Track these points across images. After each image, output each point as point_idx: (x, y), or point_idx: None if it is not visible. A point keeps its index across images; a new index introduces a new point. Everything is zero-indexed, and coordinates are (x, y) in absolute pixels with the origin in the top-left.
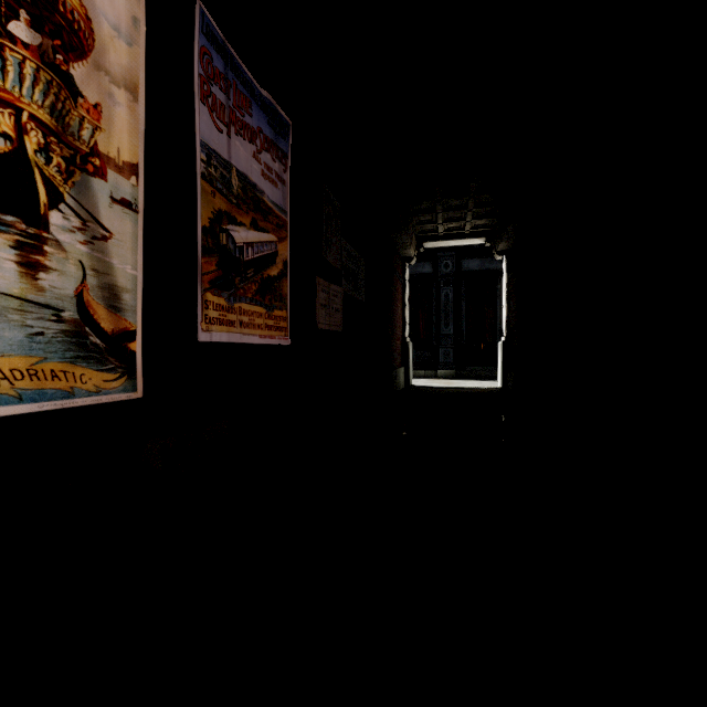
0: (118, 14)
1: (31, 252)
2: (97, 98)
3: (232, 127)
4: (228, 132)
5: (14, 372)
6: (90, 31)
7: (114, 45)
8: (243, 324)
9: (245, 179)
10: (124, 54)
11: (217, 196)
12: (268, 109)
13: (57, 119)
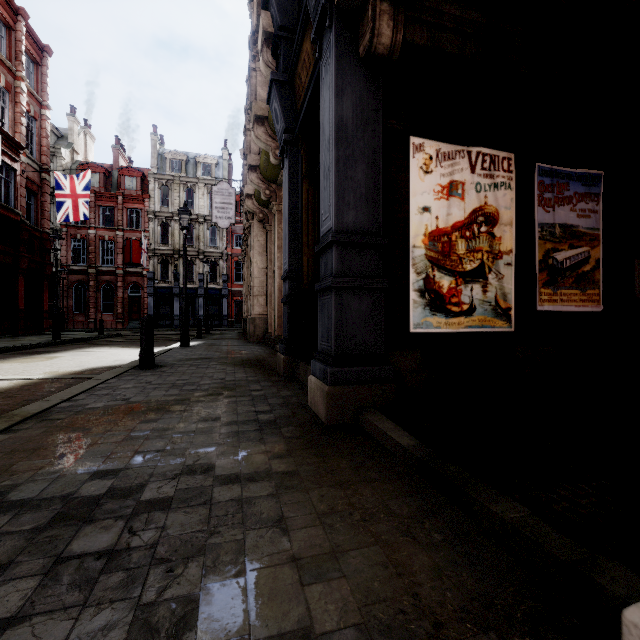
0: (506, 202)
1: (484, 287)
2: (500, 234)
3: (555, 205)
4: (553, 209)
5: (481, 320)
6: (498, 215)
7: (505, 214)
8: (563, 300)
9: (564, 226)
10: (508, 214)
11: (546, 243)
12: (582, 177)
13: (490, 248)
